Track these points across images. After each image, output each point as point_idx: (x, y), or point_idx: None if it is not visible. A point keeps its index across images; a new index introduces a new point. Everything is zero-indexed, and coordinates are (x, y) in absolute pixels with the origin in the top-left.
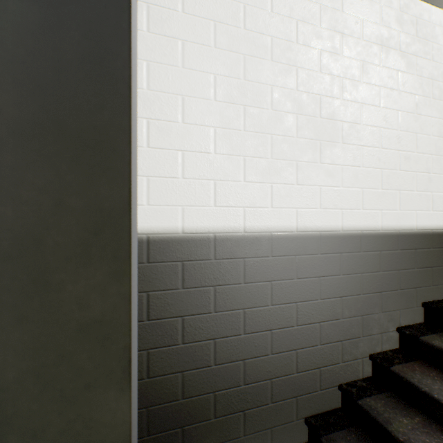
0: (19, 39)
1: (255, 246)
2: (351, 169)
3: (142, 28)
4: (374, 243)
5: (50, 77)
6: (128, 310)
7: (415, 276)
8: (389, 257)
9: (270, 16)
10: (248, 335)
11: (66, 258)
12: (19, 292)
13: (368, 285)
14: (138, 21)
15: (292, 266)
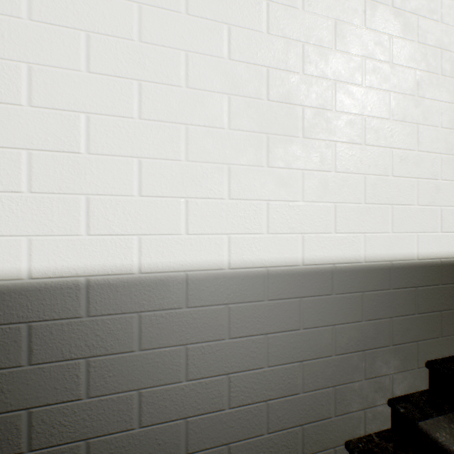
0: None
1: (159, 292)
2: (317, 175)
3: None
4: (353, 280)
5: None
6: None
7: (416, 325)
8: (376, 299)
9: None
10: (146, 428)
11: None
12: None
13: (344, 341)
14: None
15: (221, 321)
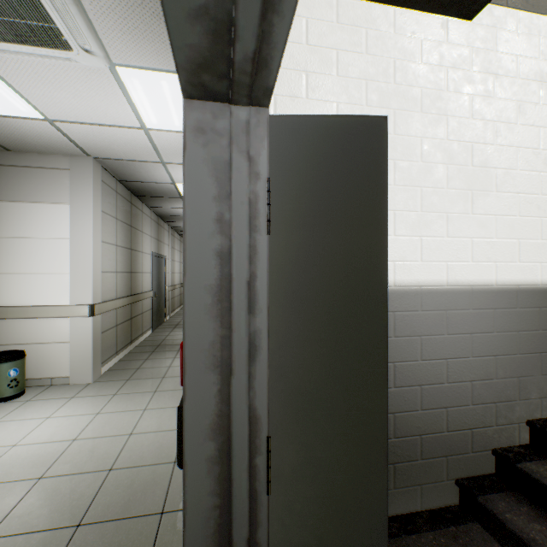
0: (320, 163)
1: (405, 300)
2: (506, 219)
3: (301, 96)
4: (532, 299)
5: (338, 185)
6: (386, 336)
7: None
8: None
9: (420, 67)
10: (397, 389)
11: (348, 301)
12: (320, 322)
13: (525, 344)
14: (298, 90)
15: (442, 322)
